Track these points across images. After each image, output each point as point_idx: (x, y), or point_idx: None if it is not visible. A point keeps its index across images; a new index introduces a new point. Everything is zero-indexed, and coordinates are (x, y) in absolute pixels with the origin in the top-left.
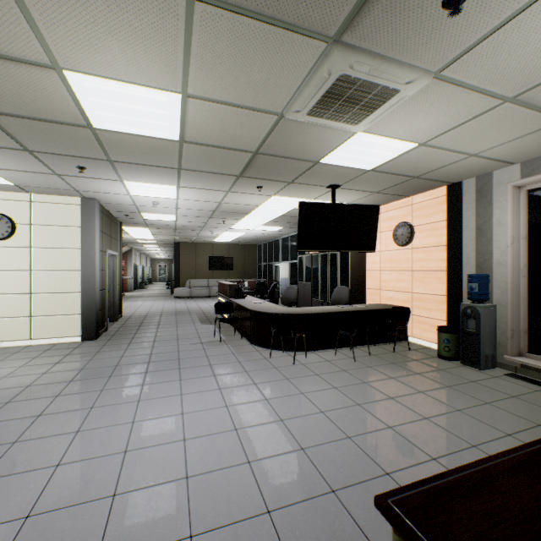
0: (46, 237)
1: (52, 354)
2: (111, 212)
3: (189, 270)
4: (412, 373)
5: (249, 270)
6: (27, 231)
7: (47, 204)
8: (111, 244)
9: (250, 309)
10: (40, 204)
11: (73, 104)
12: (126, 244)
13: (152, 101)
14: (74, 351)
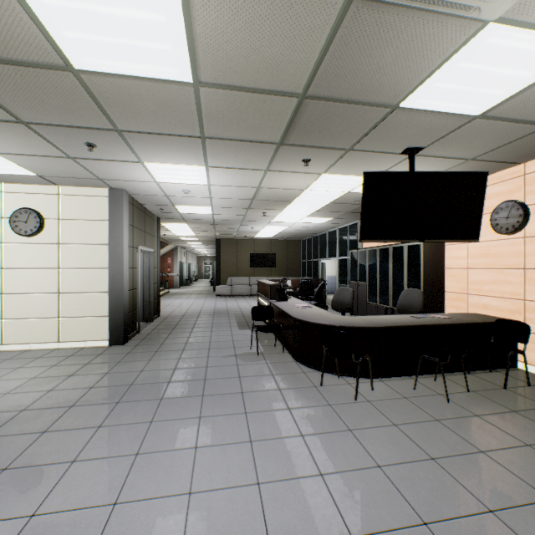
0: (73, 233)
1: (72, 362)
2: (144, 206)
3: (230, 268)
4: None
5: (292, 267)
6: (55, 226)
7: (75, 196)
8: (145, 240)
9: (294, 317)
10: (67, 197)
11: (28, 18)
12: (171, 242)
13: None
14: (96, 359)
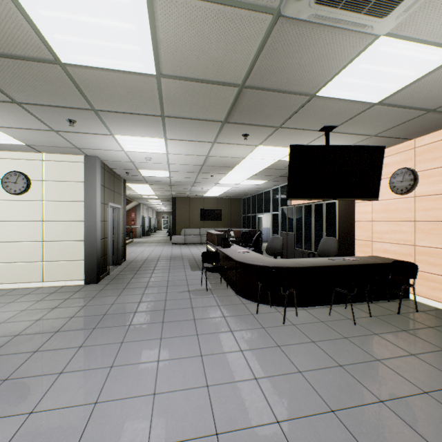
0: (55, 192)
1: (55, 298)
2: (114, 170)
3: (184, 221)
4: (437, 348)
5: (235, 220)
6: (40, 186)
7: (56, 162)
8: (114, 198)
9: (236, 260)
10: (50, 163)
11: (27, 24)
12: (134, 200)
13: (111, 5)
14: (74, 295)
